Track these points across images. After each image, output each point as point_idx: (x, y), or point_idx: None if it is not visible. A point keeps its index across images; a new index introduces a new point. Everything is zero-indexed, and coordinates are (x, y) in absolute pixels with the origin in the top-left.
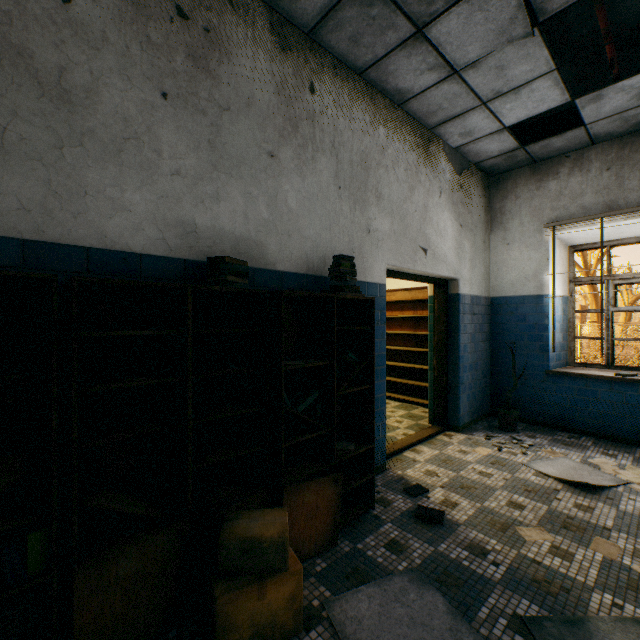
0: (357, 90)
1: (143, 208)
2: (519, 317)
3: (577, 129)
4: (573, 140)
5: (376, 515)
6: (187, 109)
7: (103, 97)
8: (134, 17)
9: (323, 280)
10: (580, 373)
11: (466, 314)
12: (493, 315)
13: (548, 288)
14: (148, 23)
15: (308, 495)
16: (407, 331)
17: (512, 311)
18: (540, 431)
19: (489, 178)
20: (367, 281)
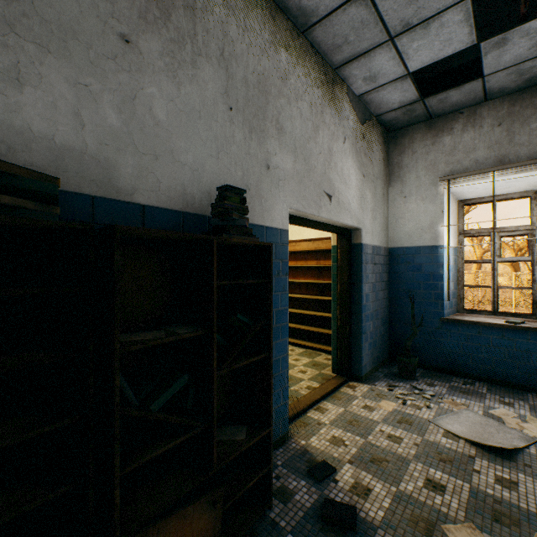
0: None
1: None
2: (416, 267)
3: (475, 81)
4: (469, 94)
5: (273, 520)
6: None
7: None
8: None
9: (208, 220)
10: (473, 321)
11: (368, 264)
12: (391, 265)
13: (443, 239)
14: None
15: None
16: (311, 280)
17: (409, 261)
18: (437, 377)
19: (387, 134)
20: (266, 225)
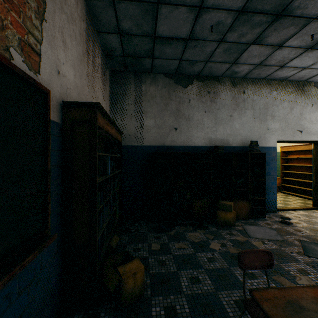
0: (262, 84)
1: (201, 136)
2: None
3: None
4: None
5: (265, 219)
6: (209, 113)
7: (194, 117)
8: (199, 99)
9: (248, 147)
10: None
11: None
12: None
13: None
14: (202, 98)
15: (239, 203)
16: (307, 164)
17: None
18: None
19: None
20: (267, 146)
